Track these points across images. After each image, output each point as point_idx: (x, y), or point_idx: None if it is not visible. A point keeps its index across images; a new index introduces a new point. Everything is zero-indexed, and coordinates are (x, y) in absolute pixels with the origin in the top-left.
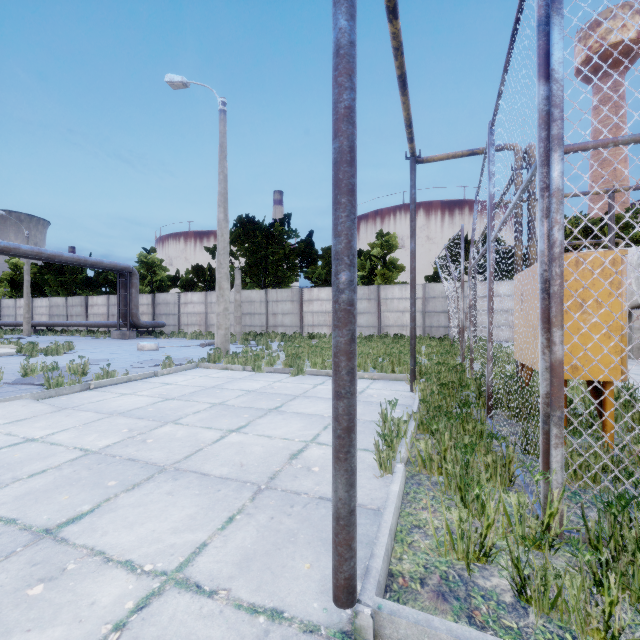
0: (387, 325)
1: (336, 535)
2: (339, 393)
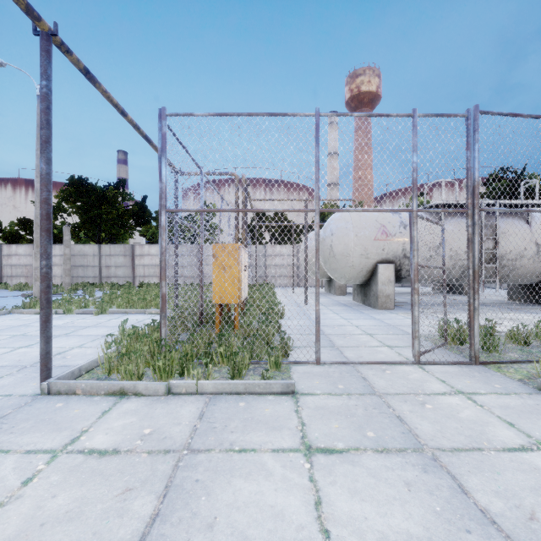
0: (206, 276)
1: (40, 362)
2: (41, 308)
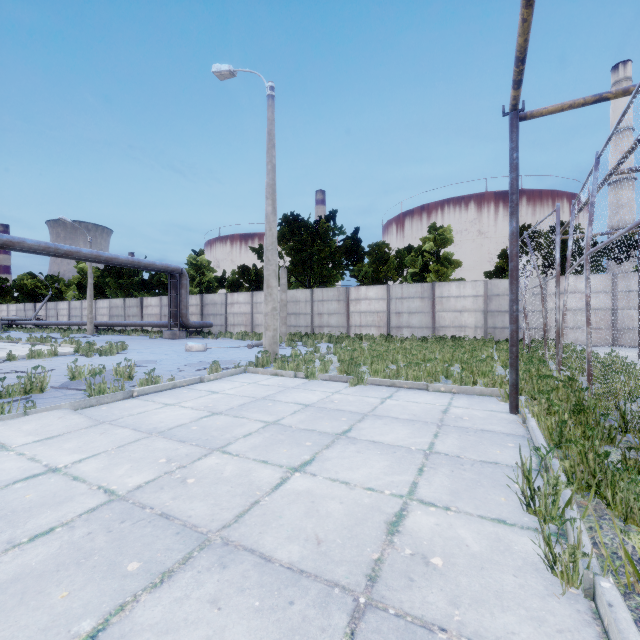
0: (442, 326)
1: None
2: None
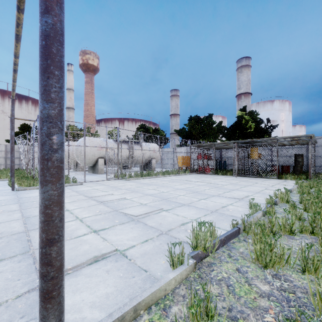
0: None
1: (12, 184)
2: (13, 170)
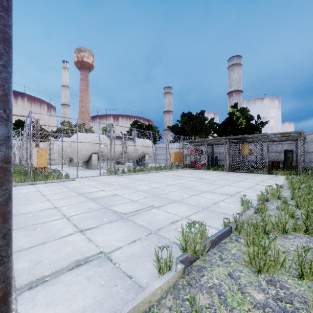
0: None
1: None
2: None
